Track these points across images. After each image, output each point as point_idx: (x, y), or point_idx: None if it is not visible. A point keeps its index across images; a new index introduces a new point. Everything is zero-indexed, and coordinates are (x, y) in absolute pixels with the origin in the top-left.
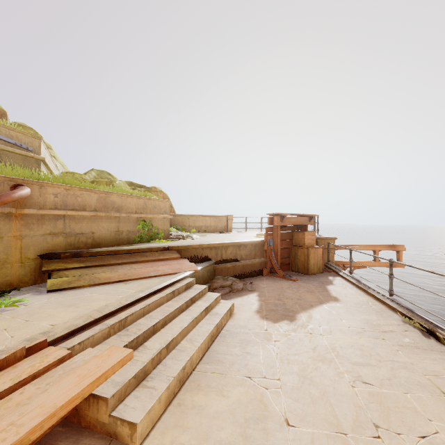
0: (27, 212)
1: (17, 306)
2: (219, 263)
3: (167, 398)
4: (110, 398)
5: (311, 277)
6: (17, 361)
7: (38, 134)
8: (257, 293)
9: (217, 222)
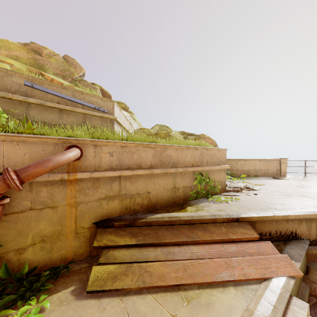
0: (80, 176)
1: None
2: (315, 244)
3: None
4: None
5: None
6: None
7: (127, 106)
8: None
9: (267, 165)
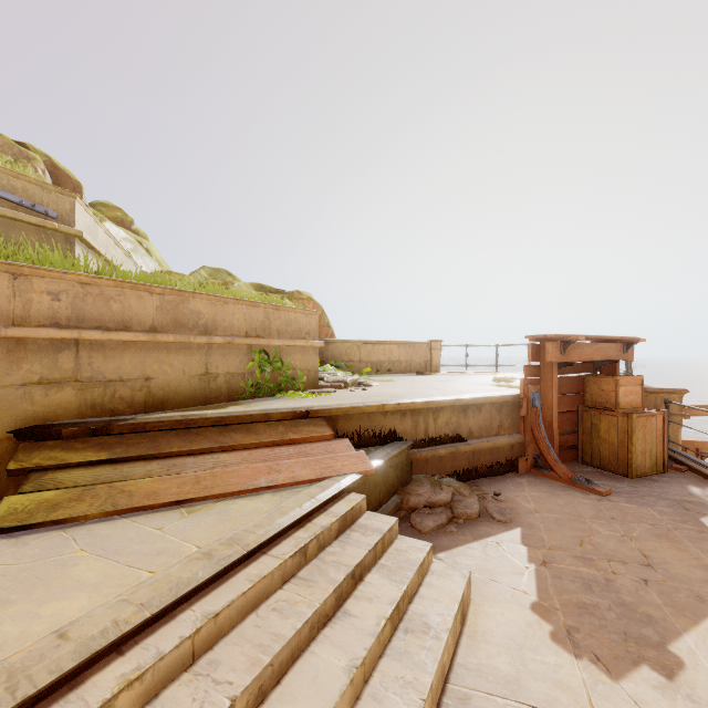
0: None
1: None
2: (421, 445)
3: None
4: None
5: (641, 484)
6: None
7: (128, 217)
8: (519, 532)
9: (411, 353)
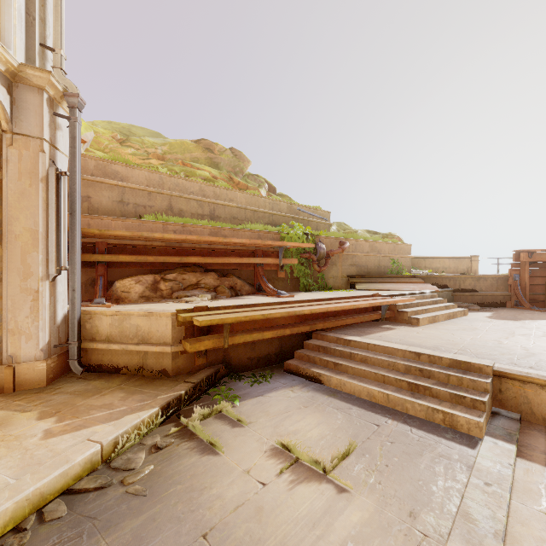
0: (344, 253)
1: (353, 291)
2: (457, 291)
3: (428, 321)
4: (408, 311)
5: None
6: (377, 296)
7: (291, 199)
8: (492, 312)
9: (457, 263)
